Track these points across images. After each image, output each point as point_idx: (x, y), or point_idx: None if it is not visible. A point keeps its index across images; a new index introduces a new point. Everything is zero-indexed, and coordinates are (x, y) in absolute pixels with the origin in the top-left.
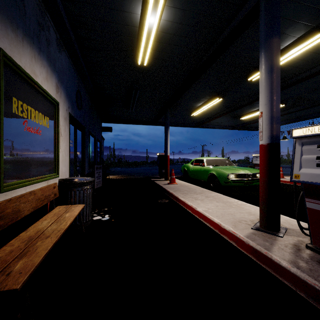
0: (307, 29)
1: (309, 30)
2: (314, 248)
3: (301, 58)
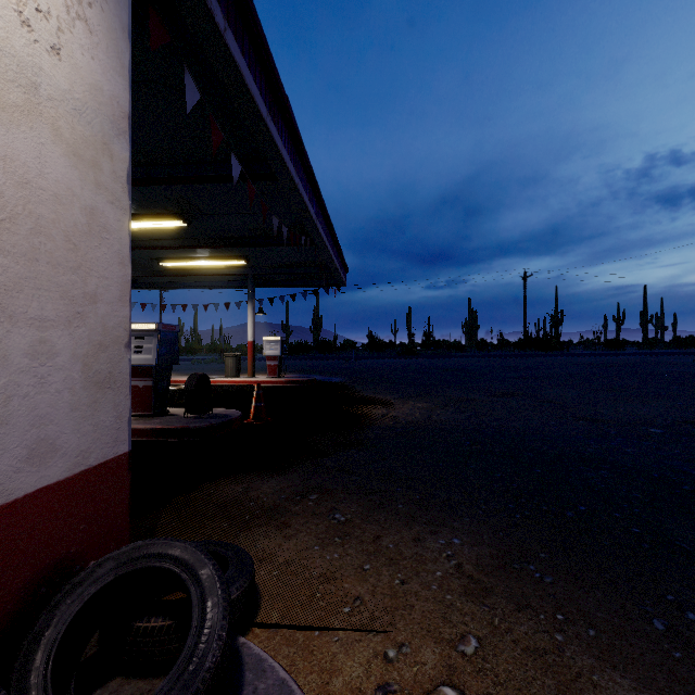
0: (136, 212)
1: (139, 213)
2: (134, 414)
3: (133, 228)
